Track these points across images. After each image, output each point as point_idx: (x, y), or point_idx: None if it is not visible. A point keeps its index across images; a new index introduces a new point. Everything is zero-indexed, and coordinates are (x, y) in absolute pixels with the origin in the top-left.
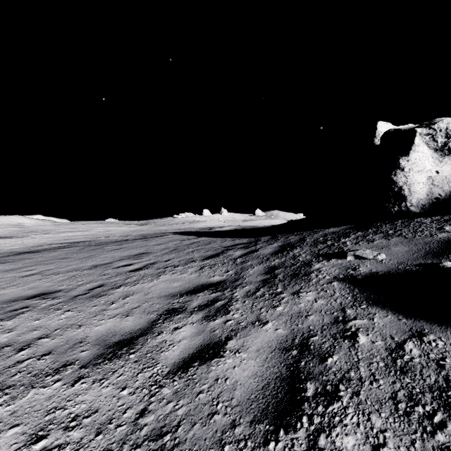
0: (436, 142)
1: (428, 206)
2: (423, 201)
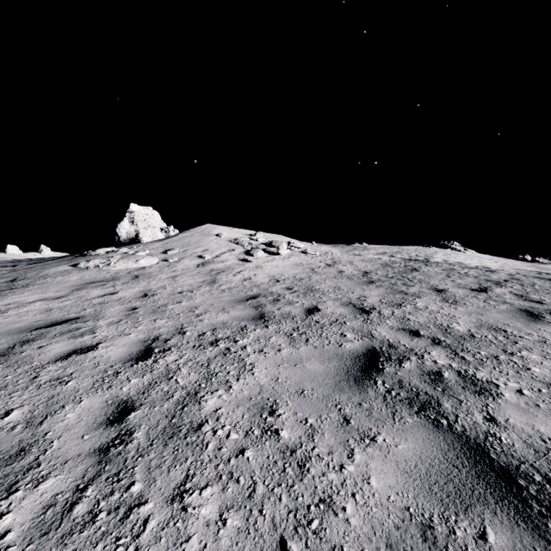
0: (131, 220)
1: (128, 241)
2: (126, 239)
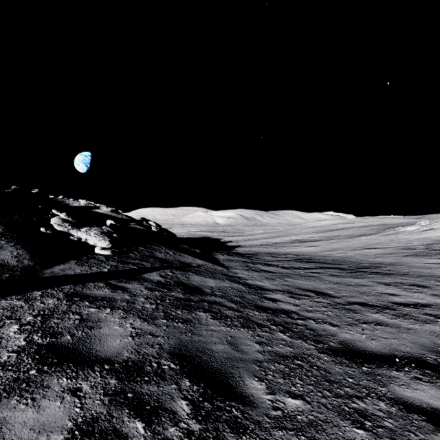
0: None
1: None
2: None
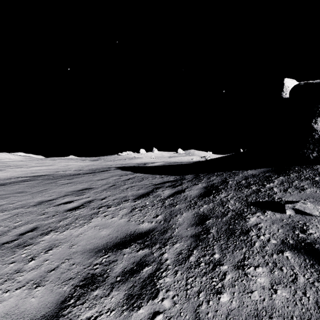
0: None
1: None
2: None
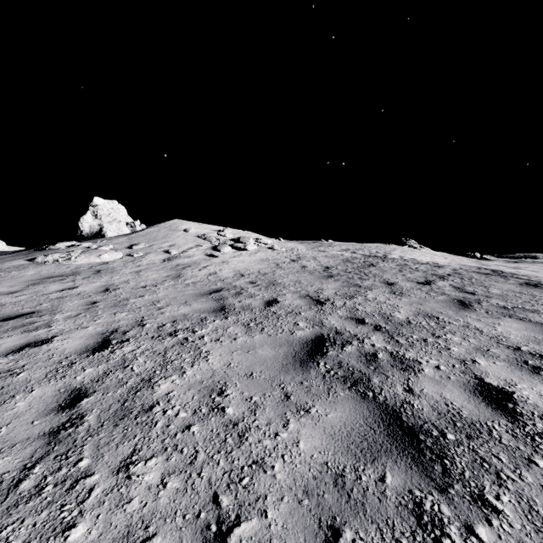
0: (94, 213)
1: (91, 235)
2: (89, 233)
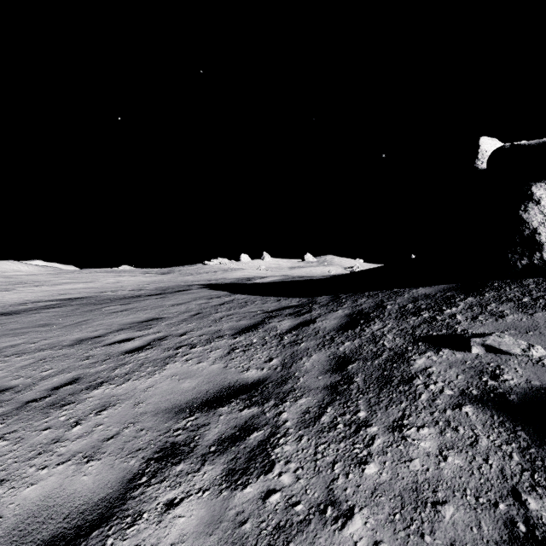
0: None
1: None
2: None
